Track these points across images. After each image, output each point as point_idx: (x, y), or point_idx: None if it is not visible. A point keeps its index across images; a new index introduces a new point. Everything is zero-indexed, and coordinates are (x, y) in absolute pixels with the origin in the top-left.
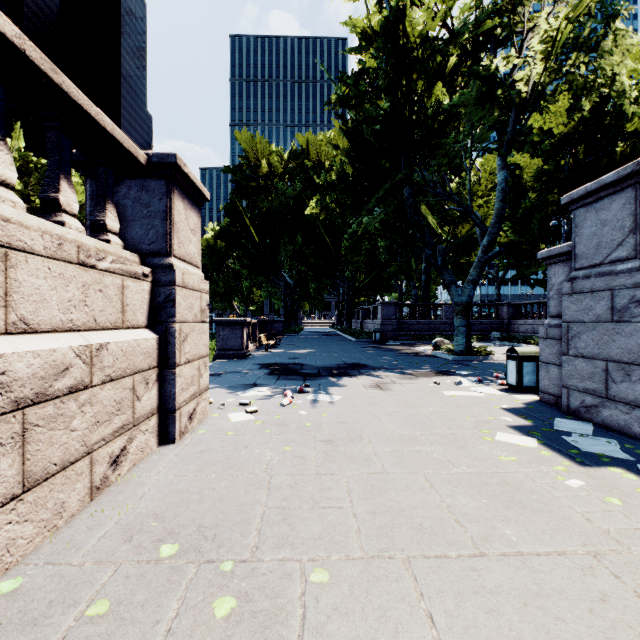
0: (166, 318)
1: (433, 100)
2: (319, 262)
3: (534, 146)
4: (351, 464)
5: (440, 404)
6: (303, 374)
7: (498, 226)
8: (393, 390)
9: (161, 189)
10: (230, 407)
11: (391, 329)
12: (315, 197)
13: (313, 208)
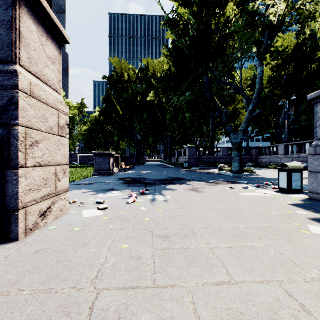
0: (8, 121)
1: (224, 16)
2: (155, 127)
3: (279, 52)
4: (192, 268)
5: (243, 201)
6: (145, 183)
7: (258, 98)
8: (205, 192)
9: (6, 0)
10: (88, 205)
11: (194, 161)
12: (152, 91)
13: (151, 97)
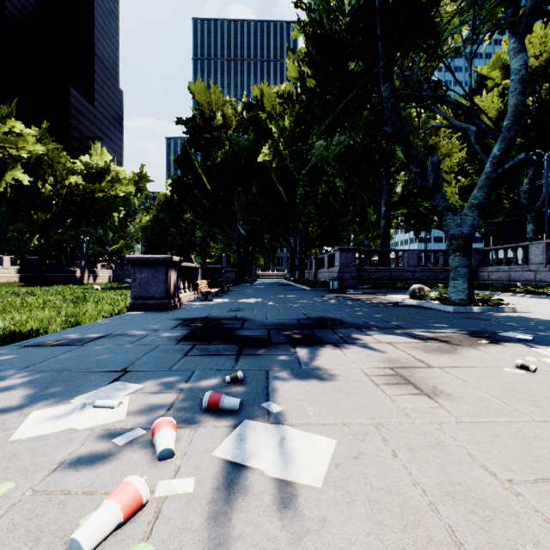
0: None
1: None
2: (272, 212)
3: None
4: None
5: None
6: (240, 340)
7: (516, 128)
8: (456, 397)
9: None
10: None
11: (350, 277)
12: (268, 144)
13: (266, 155)
